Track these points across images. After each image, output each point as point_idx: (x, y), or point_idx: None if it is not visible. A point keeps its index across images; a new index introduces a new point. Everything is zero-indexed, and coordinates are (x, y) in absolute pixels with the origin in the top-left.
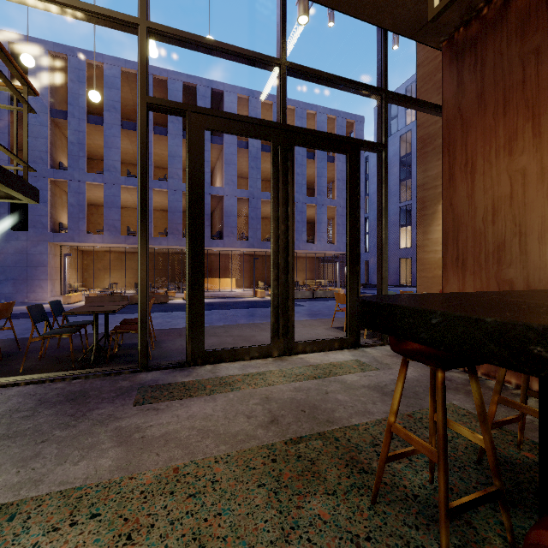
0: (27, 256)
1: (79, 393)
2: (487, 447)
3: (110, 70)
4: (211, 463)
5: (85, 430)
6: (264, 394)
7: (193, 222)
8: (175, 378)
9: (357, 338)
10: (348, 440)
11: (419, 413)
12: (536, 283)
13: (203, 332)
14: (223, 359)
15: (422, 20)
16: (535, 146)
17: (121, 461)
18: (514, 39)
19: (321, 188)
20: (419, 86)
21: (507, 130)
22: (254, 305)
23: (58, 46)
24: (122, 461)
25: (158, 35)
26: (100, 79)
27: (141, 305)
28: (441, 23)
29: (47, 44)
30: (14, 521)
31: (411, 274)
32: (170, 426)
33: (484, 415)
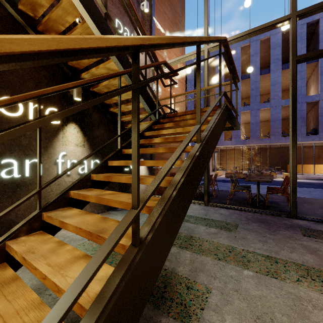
0: None
1: (263, 220)
2: None
3: (235, 51)
4: None
5: (281, 238)
6: None
7: None
8: None
9: None
10: None
11: None
12: None
13: None
14: None
15: None
16: None
17: (319, 262)
18: None
19: None
20: None
21: None
22: None
23: (211, 53)
24: (320, 262)
25: (303, 15)
26: None
27: (292, 179)
28: None
29: None
30: (279, 264)
31: None
32: None
33: None
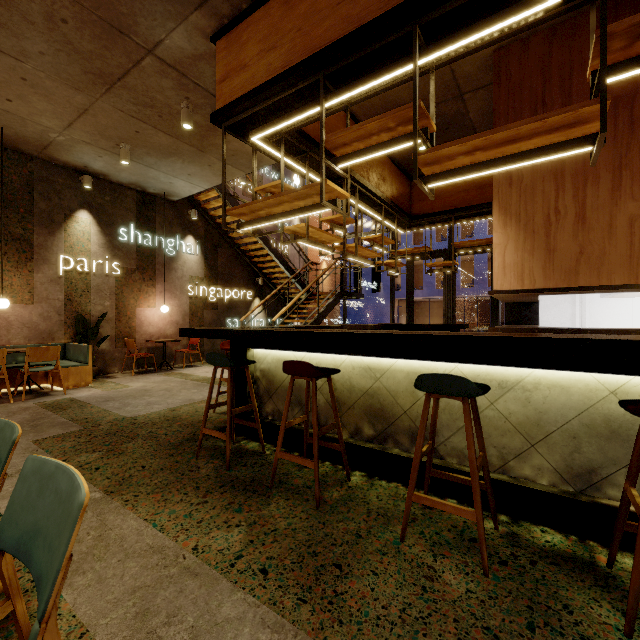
0: (380, 308)
1: None
2: None
3: None
4: None
5: None
6: None
7: (409, 299)
8: None
9: None
10: None
11: None
12: None
13: None
14: None
15: None
16: None
17: None
18: None
19: None
20: None
21: None
22: None
23: None
24: None
25: None
26: None
27: None
28: None
29: None
30: None
31: None
32: None
33: None
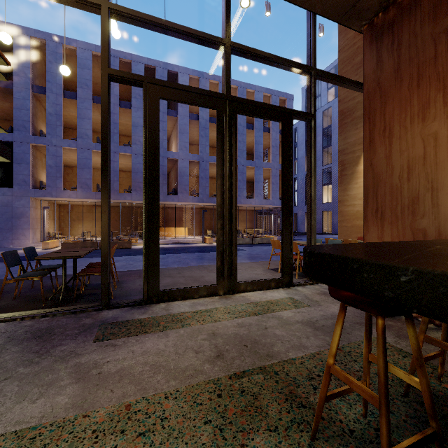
0: (12, 209)
1: (45, 330)
2: (424, 390)
3: (82, 53)
4: (161, 399)
5: (46, 366)
6: (211, 330)
7: (150, 178)
8: (133, 316)
9: (290, 278)
10: (286, 374)
11: (347, 347)
12: (446, 232)
13: (158, 274)
14: (176, 297)
15: (347, 5)
16: (446, 113)
17: (77, 398)
18: (426, 21)
19: (259, 153)
20: (340, 68)
21: (420, 100)
22: (203, 249)
23: (39, 33)
24: (77, 399)
25: (119, 15)
26: (74, 61)
27: (103, 251)
28: (363, 9)
29: (29, 31)
30: None
31: (332, 224)
32: (126, 362)
33: (420, 359)
